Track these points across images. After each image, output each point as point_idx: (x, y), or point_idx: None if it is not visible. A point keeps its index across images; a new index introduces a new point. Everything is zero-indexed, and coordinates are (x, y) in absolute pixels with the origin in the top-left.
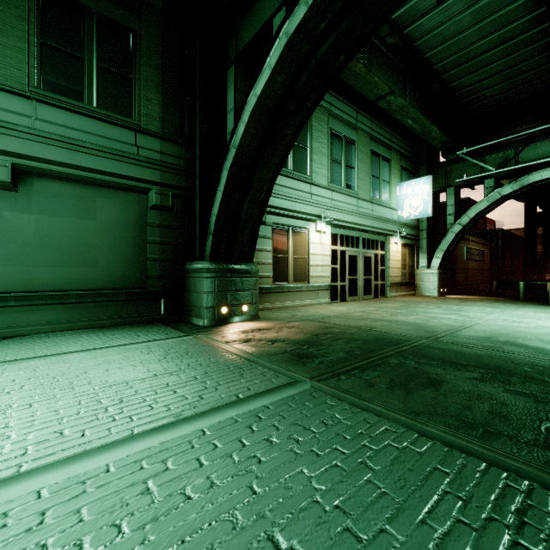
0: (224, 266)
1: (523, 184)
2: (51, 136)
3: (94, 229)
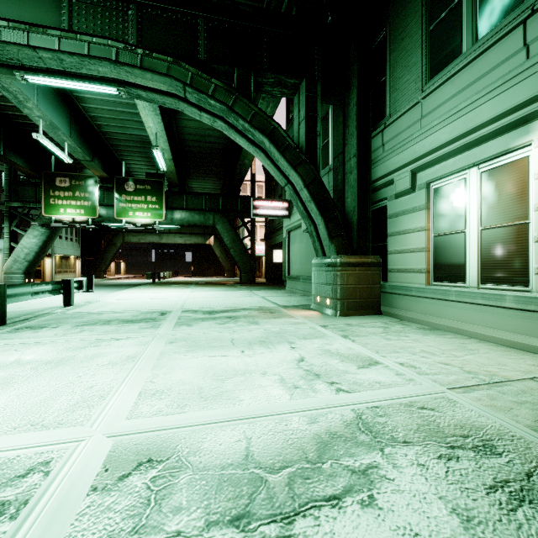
0: (319, 261)
1: None
2: None
3: None
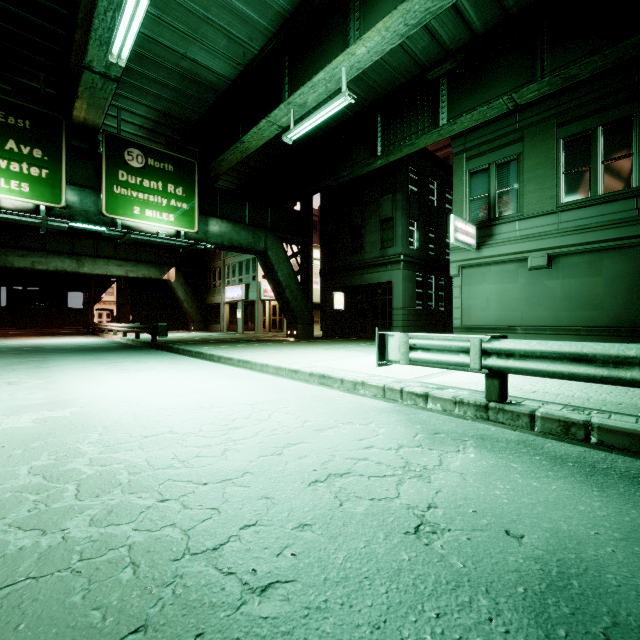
0: None
1: None
2: (568, 229)
3: (600, 282)
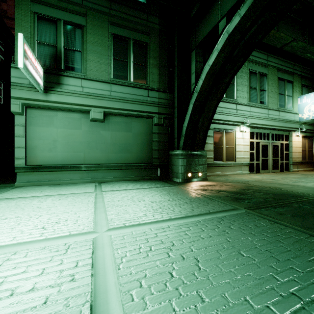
0: (189, 152)
1: None
2: (116, 97)
3: (131, 136)
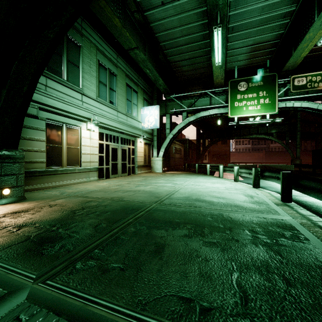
0: None
1: (197, 117)
2: None
3: None
